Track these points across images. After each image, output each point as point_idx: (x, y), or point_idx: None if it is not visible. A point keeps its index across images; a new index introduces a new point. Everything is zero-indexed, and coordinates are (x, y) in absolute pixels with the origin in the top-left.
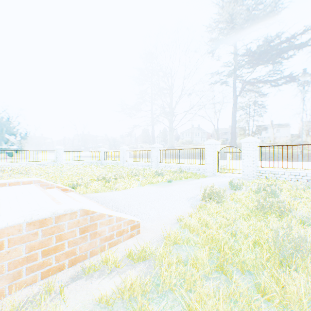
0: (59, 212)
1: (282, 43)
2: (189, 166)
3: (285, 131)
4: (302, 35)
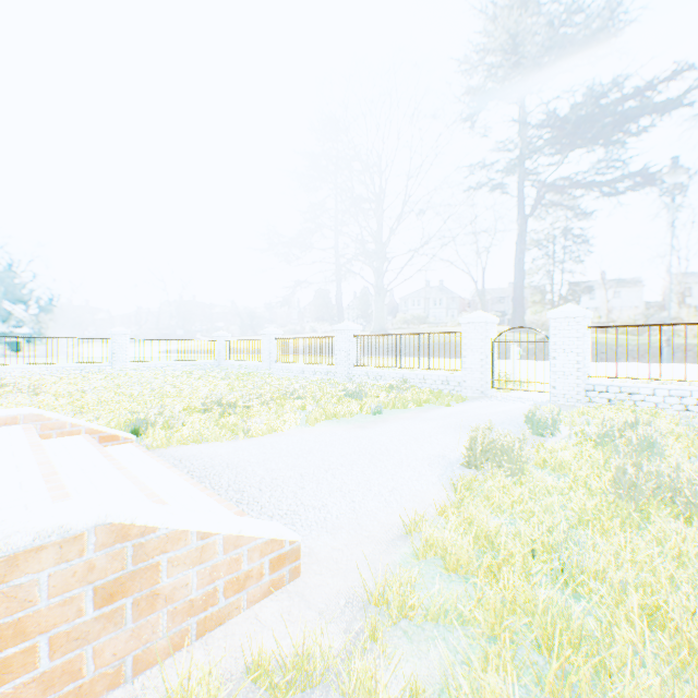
0: (13, 544)
1: (630, 96)
2: (425, 374)
3: (635, 294)
4: (673, 78)
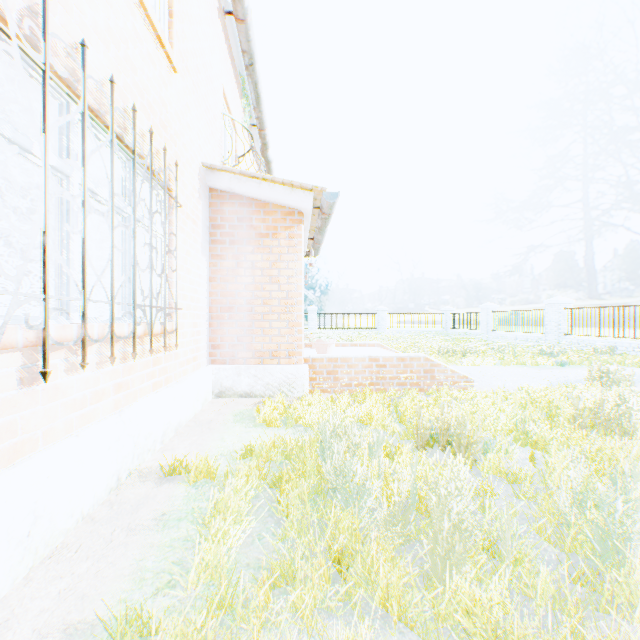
0: (411, 355)
1: None
2: (638, 343)
3: None
4: None
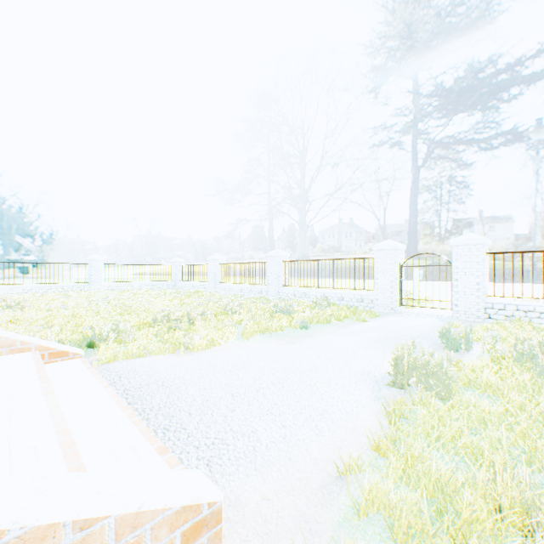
0: None
1: (506, 68)
2: (342, 293)
3: (510, 228)
4: (542, 52)
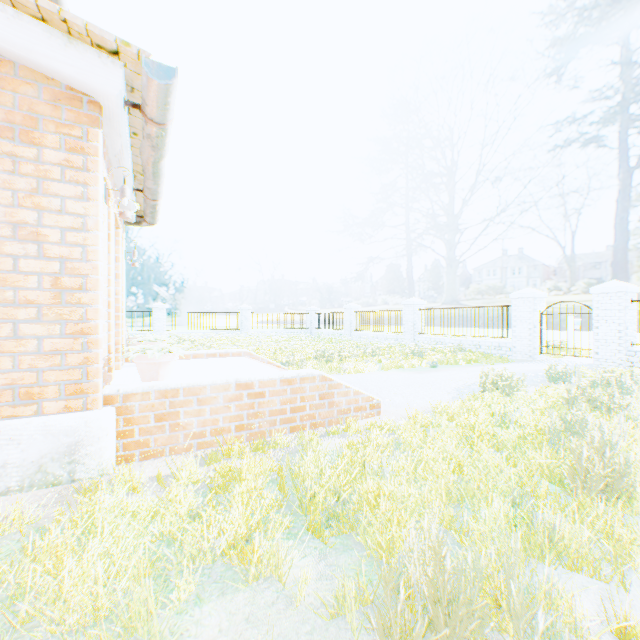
0: (302, 374)
1: None
2: (479, 341)
3: None
4: None
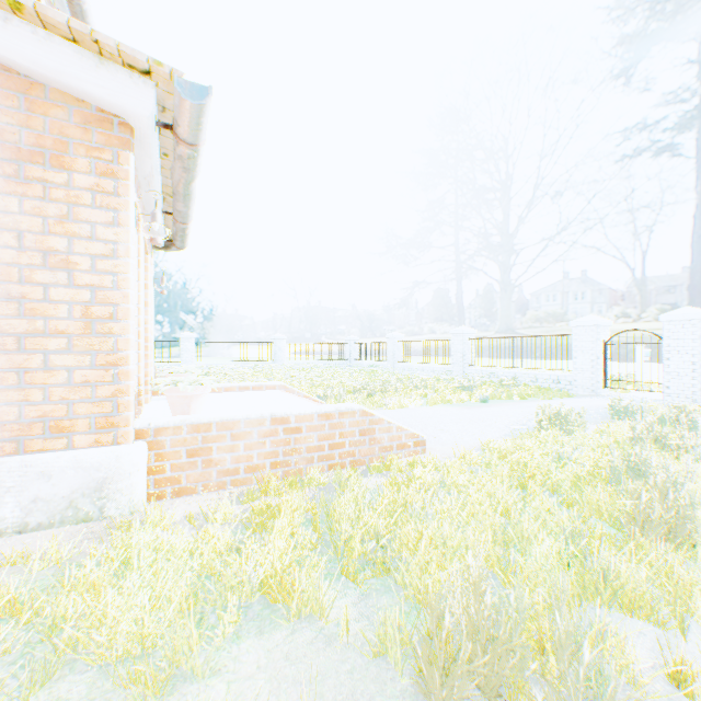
0: (341, 409)
1: None
2: (535, 374)
3: None
4: None
